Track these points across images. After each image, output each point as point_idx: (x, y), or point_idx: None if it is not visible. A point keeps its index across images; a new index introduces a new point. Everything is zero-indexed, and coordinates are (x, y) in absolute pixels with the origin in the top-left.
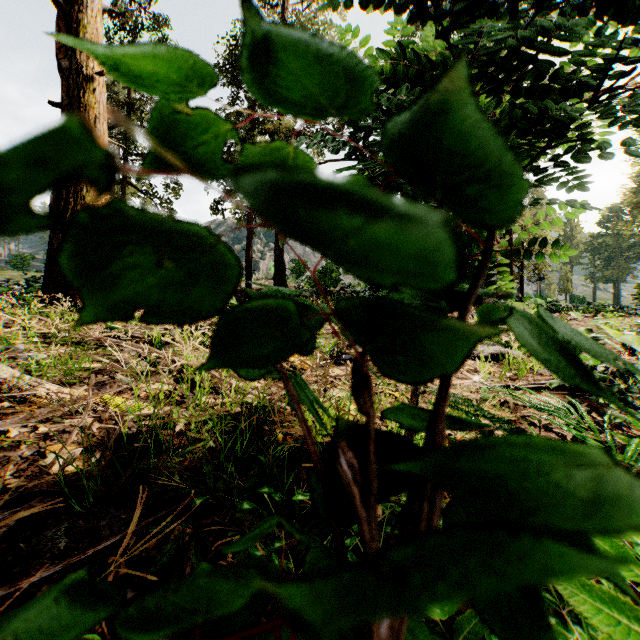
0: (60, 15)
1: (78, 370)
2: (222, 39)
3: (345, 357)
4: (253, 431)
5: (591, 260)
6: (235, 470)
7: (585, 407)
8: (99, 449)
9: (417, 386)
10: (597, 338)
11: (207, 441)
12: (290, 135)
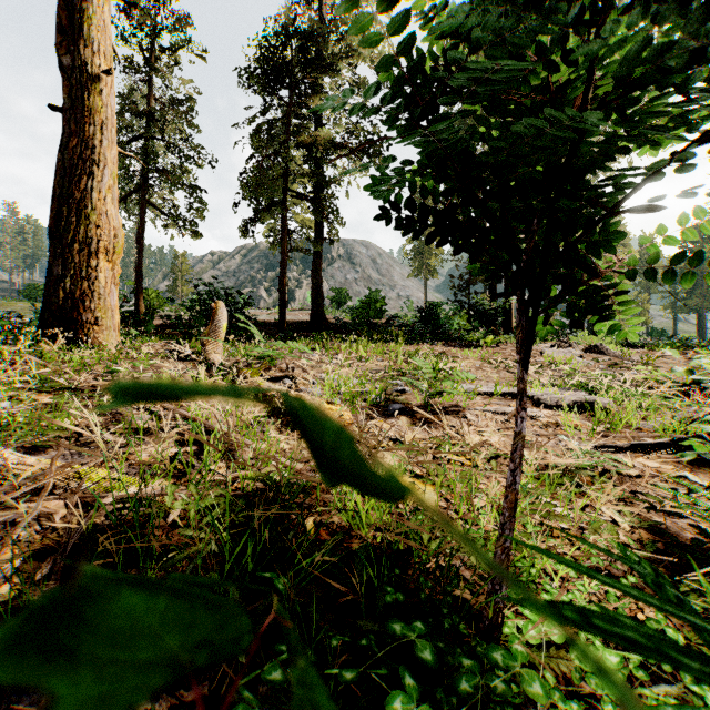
0: (61, 4)
1: (55, 429)
2: (253, 40)
3: (395, 407)
4: (274, 520)
5: (671, 287)
6: (241, 598)
7: (708, 476)
8: (51, 557)
9: (515, 477)
10: (699, 381)
11: (207, 542)
12: (329, 147)
